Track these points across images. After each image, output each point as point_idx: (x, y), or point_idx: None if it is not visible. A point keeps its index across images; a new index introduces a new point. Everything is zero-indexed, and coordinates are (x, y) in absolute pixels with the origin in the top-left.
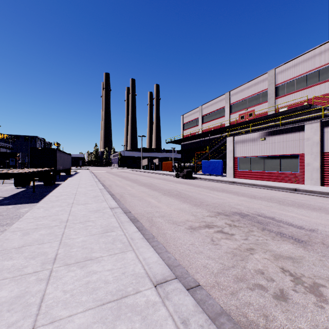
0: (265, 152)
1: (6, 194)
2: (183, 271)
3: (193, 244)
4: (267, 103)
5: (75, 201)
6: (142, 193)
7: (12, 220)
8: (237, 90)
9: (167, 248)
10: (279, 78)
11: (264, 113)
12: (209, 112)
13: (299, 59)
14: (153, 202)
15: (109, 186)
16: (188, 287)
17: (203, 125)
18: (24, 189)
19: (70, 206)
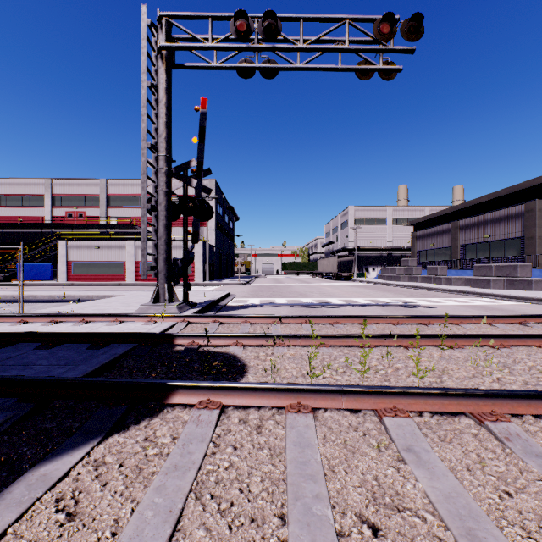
0: (100, 258)
1: None
2: None
3: None
4: (99, 209)
5: None
6: None
7: None
8: (63, 181)
9: None
10: (111, 190)
11: (97, 218)
12: (15, 194)
13: (127, 181)
14: None
15: None
16: None
17: (1, 209)
18: None
19: None
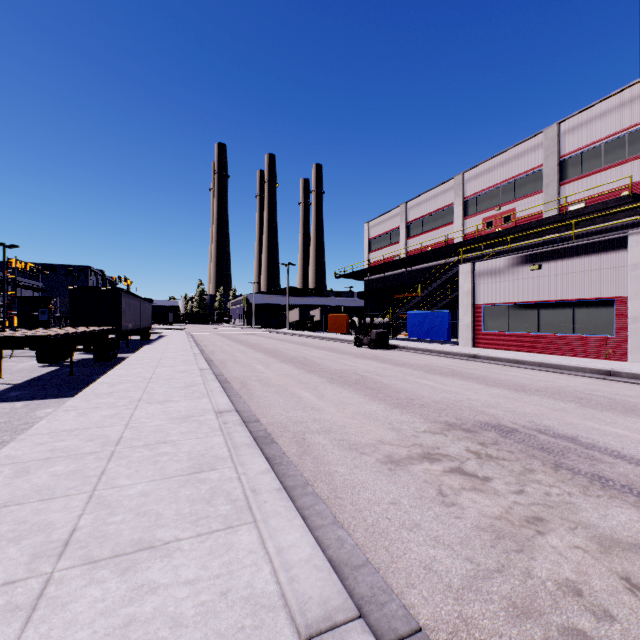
0: (540, 294)
1: (18, 378)
2: (375, 582)
3: (396, 504)
4: (541, 195)
5: (146, 396)
6: (285, 378)
7: (14, 434)
8: (479, 169)
9: (336, 513)
10: (569, 142)
11: (537, 216)
12: (423, 216)
13: (612, 101)
14: (309, 399)
15: (221, 364)
16: (391, 636)
17: (410, 241)
18: (55, 368)
19: (133, 406)
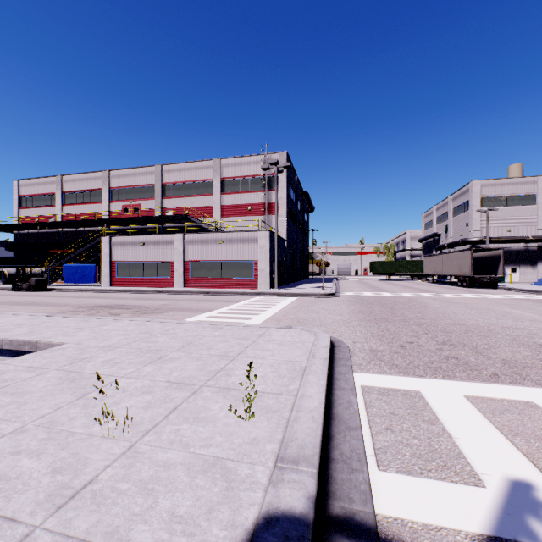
0: (145, 258)
1: None
2: None
3: None
4: (154, 201)
5: None
6: None
7: None
8: (120, 172)
9: None
10: (167, 177)
11: (152, 212)
12: (77, 191)
13: (183, 166)
14: (5, 310)
15: None
16: None
17: (66, 207)
18: None
19: None
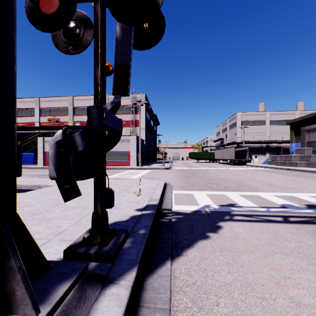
0: None
1: None
2: None
3: None
4: (68, 116)
5: None
6: None
7: None
8: (46, 99)
9: None
10: (76, 103)
11: (67, 123)
12: (18, 108)
13: (86, 97)
14: None
15: None
16: None
17: None
18: None
19: None
